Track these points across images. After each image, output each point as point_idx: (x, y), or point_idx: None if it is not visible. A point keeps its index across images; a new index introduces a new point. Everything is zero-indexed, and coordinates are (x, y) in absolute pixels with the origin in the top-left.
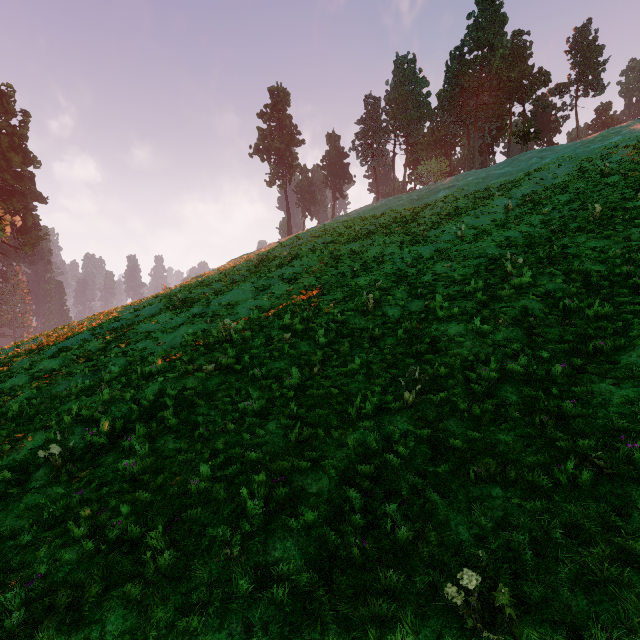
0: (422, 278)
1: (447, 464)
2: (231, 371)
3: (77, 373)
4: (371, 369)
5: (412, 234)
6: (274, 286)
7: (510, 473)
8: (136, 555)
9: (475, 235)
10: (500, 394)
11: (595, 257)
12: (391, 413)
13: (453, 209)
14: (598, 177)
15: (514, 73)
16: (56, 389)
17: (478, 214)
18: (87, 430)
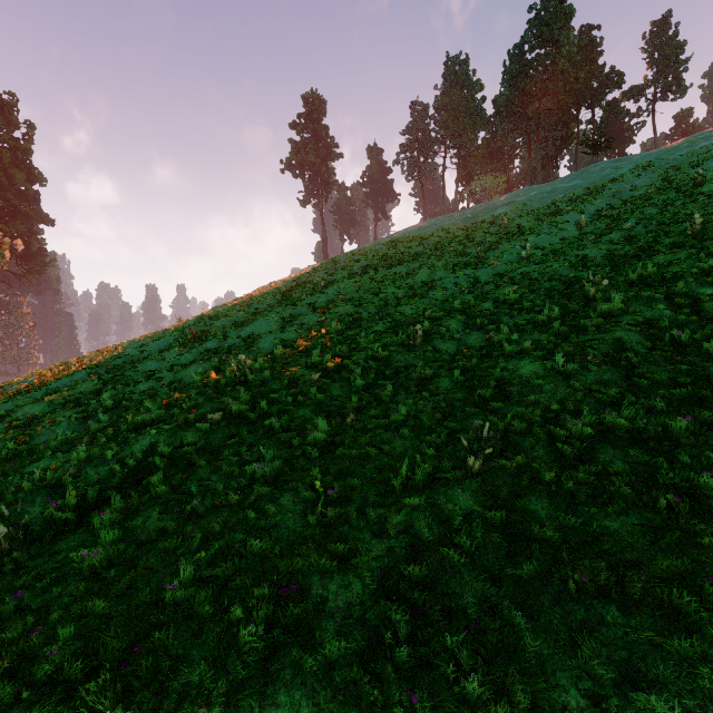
0: (481, 306)
1: (532, 564)
2: (244, 421)
3: (62, 421)
4: (420, 420)
5: (467, 256)
6: (304, 316)
7: (632, 586)
8: (72, 707)
9: (543, 255)
10: (598, 458)
11: (703, 277)
12: (449, 484)
13: (514, 227)
14: (689, 187)
15: (582, 73)
16: (34, 441)
17: (545, 232)
18: (49, 500)
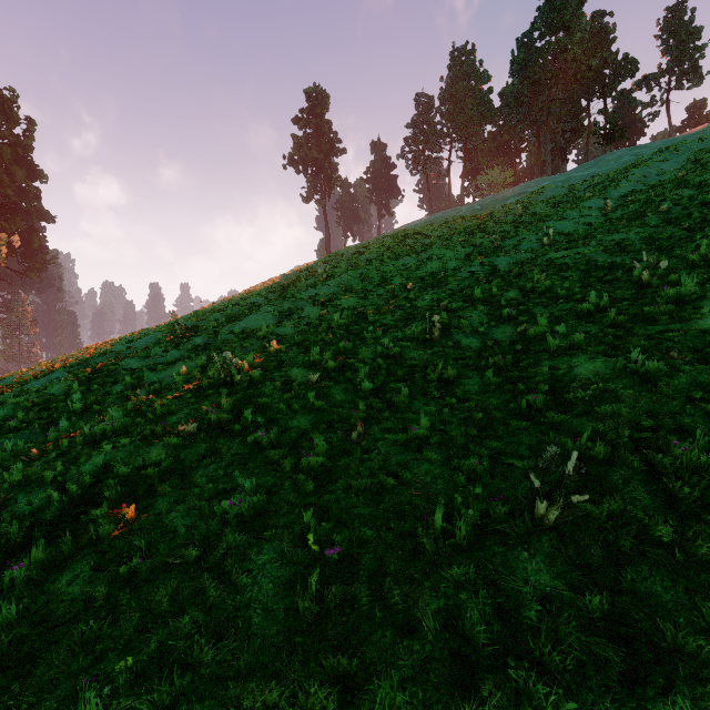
0: (505, 295)
1: (677, 709)
2: (225, 432)
3: (22, 428)
4: (448, 435)
5: (480, 245)
6: (303, 310)
7: None
8: None
9: (569, 241)
10: None
11: None
12: (507, 541)
13: (530, 215)
14: None
15: (595, 61)
16: None
17: (566, 218)
18: None
